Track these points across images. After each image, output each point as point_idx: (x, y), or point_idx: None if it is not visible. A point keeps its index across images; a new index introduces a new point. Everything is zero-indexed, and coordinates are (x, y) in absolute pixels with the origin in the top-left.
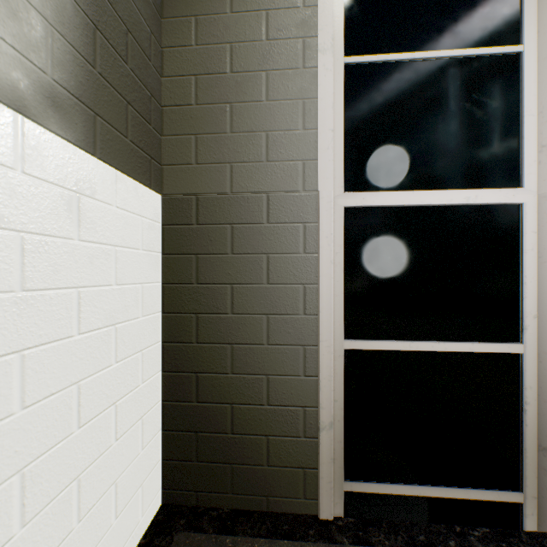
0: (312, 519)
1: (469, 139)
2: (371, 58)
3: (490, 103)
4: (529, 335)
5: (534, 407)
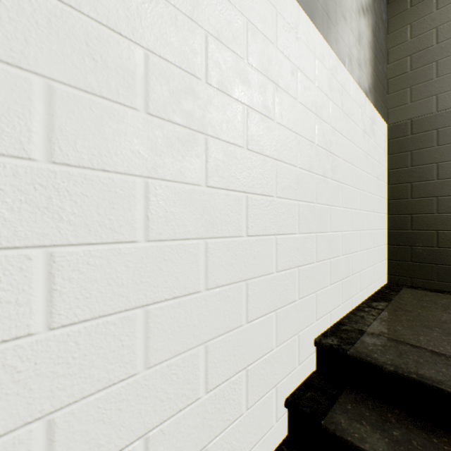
0: None
1: None
2: None
3: None
4: None
5: None
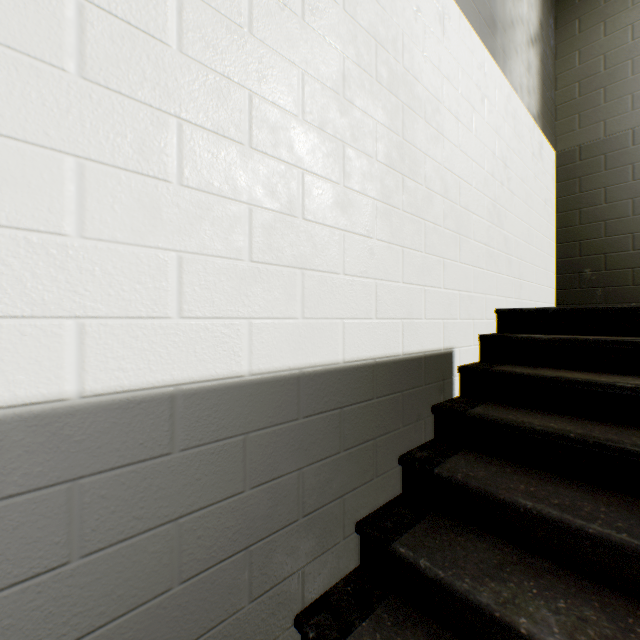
0: None
1: None
2: None
3: None
4: None
5: None
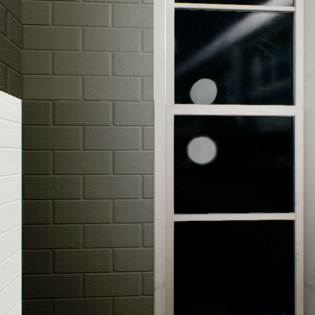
0: None
1: (260, 70)
2: (193, 5)
3: (273, 46)
4: (299, 207)
5: (302, 256)
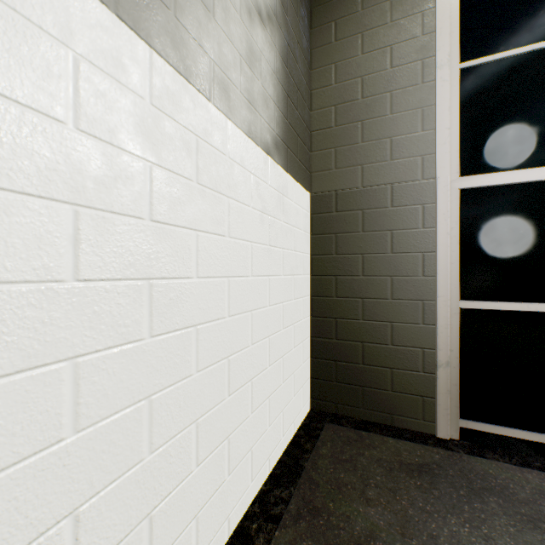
0: (430, 436)
1: None
2: (486, 59)
3: None
4: None
5: None
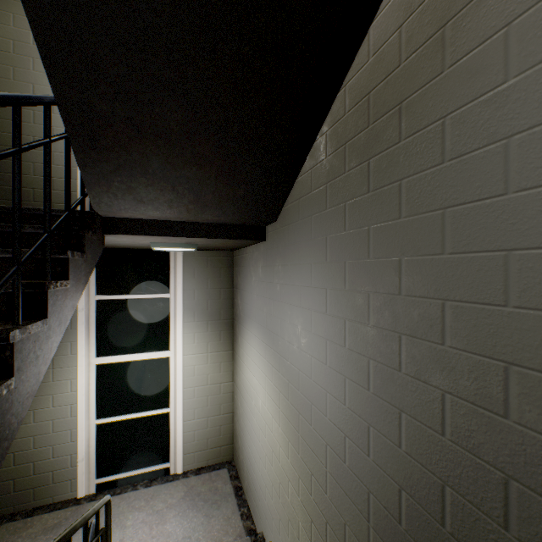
0: None
1: None
2: None
3: None
4: None
5: None
